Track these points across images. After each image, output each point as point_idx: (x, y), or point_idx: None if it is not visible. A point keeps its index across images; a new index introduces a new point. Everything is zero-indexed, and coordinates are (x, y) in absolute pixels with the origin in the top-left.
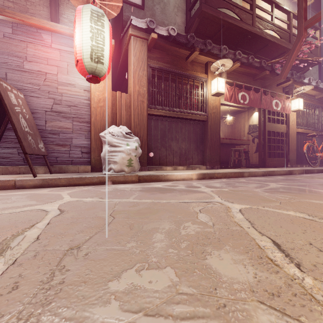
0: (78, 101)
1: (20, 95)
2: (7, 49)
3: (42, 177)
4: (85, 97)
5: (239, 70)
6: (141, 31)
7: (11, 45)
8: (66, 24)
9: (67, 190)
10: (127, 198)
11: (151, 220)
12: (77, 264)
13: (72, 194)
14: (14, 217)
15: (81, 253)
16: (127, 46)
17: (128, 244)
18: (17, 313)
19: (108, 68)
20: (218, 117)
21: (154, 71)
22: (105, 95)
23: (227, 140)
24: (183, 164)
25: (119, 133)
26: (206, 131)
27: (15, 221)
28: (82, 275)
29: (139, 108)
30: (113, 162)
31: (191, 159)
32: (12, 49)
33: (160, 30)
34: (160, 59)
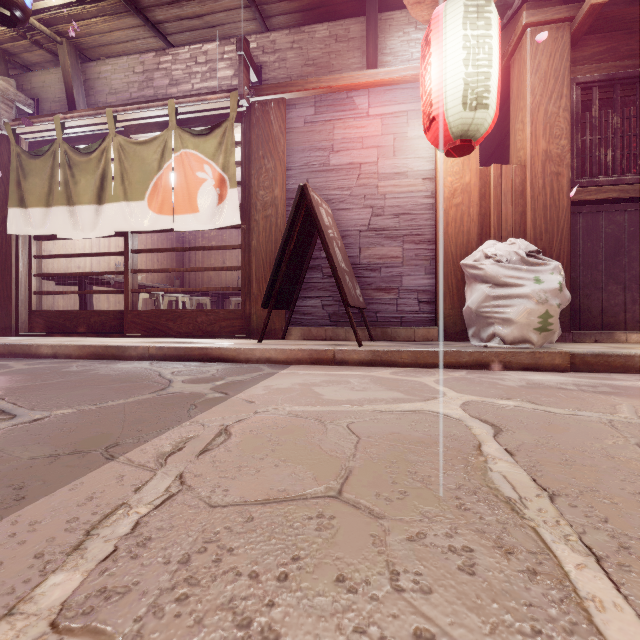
0: (413, 202)
1: (328, 210)
2: (308, 142)
3: (370, 348)
4: (424, 193)
5: None
6: (551, 7)
7: (314, 133)
8: (389, 65)
9: (421, 374)
10: (617, 413)
11: None
12: None
13: (448, 385)
14: (412, 423)
15: None
16: (510, 59)
17: None
18: None
19: (494, 114)
20: None
21: (585, 92)
22: (466, 179)
23: None
24: None
25: (513, 256)
26: None
27: (428, 433)
28: None
29: (546, 193)
30: (500, 320)
31: None
32: (315, 140)
33: None
34: (605, 54)
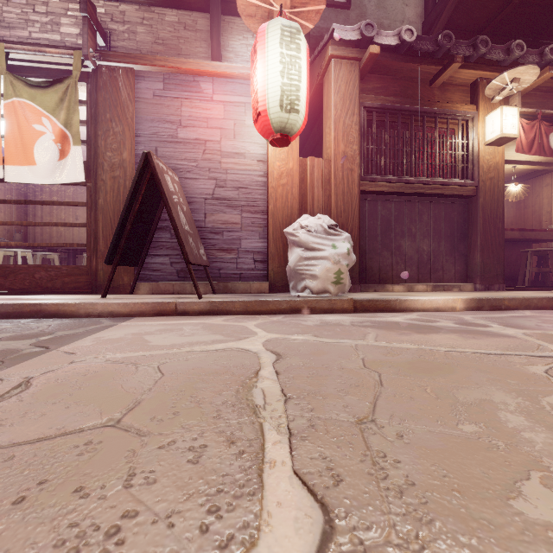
0: (250, 179)
1: (175, 178)
2: (157, 114)
3: (209, 300)
4: (259, 172)
5: (549, 86)
6: (347, 47)
7: (163, 106)
8: (231, 61)
9: (248, 320)
10: (364, 339)
11: (459, 384)
12: (403, 452)
13: (263, 327)
14: (217, 358)
15: (386, 431)
16: (322, 78)
17: (463, 427)
18: (389, 528)
19: (304, 118)
20: (500, 187)
21: (370, 114)
22: (290, 165)
23: (515, 232)
24: (424, 281)
25: (319, 228)
26: (473, 216)
27: (225, 365)
28: (437, 476)
29: (344, 183)
30: (310, 276)
31: (441, 271)
32: (164, 113)
33: (384, 37)
34: (381, 90)
